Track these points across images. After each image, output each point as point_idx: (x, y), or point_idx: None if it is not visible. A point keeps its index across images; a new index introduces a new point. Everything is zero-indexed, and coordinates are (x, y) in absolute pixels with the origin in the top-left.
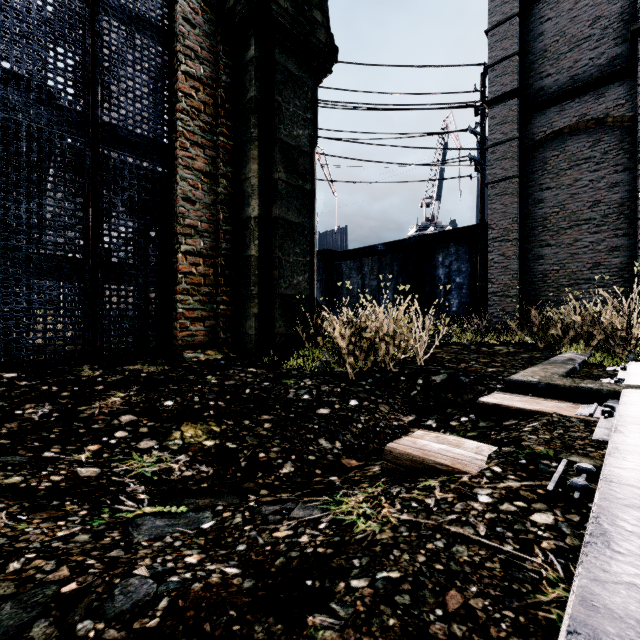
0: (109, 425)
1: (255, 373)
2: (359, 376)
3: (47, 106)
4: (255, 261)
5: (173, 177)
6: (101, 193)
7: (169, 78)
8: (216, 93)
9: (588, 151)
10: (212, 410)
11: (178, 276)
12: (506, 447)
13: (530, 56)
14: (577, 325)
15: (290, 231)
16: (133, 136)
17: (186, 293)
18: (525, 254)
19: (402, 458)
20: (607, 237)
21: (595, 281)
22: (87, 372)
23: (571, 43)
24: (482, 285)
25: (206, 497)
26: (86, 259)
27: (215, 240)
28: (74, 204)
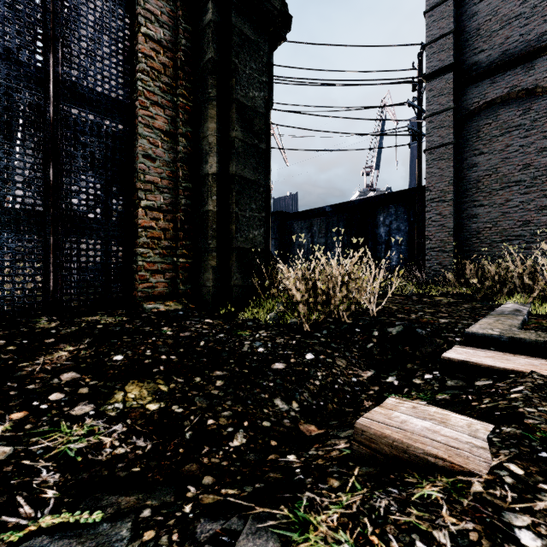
0: (46, 385)
1: (211, 324)
2: (313, 327)
3: (5, 60)
4: (213, 216)
5: (134, 135)
6: (61, 148)
7: (130, 40)
8: (176, 56)
9: (518, 119)
10: (162, 365)
11: (138, 230)
12: (506, 426)
13: (464, 34)
14: (514, 277)
15: (246, 187)
16: (94, 94)
17: (146, 246)
18: (460, 213)
19: (378, 441)
20: (536, 197)
21: (525, 237)
22: (43, 324)
23: (503, 21)
24: (419, 242)
25: (133, 491)
26: (46, 212)
27: (175, 196)
28: (33, 158)
